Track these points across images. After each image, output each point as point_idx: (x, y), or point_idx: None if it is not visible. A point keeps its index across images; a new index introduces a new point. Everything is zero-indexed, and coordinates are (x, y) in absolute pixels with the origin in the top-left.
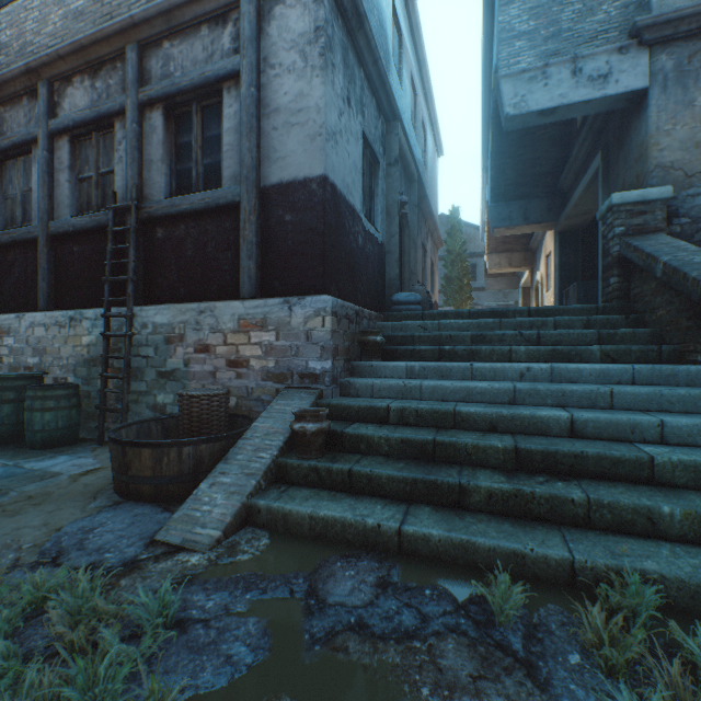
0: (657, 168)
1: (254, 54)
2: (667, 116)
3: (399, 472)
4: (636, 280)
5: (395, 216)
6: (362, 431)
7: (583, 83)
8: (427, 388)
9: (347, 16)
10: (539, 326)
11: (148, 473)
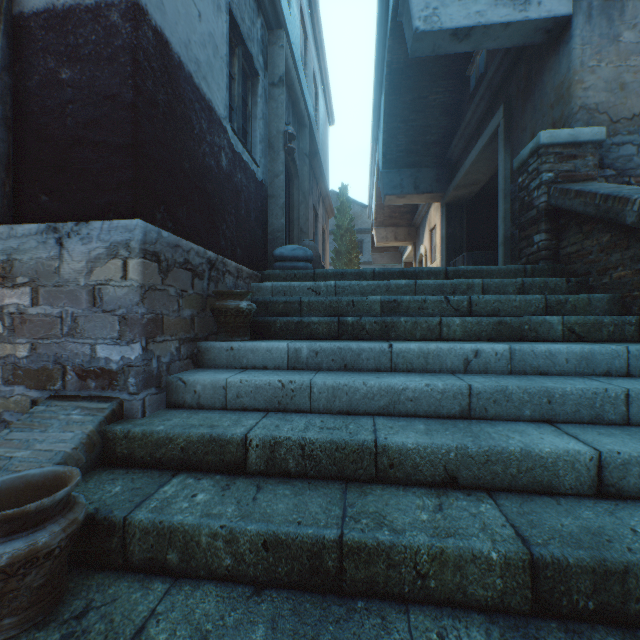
0: (582, 109)
1: None
2: (592, 50)
3: None
4: (572, 236)
5: (280, 150)
6: (173, 515)
7: (503, 1)
8: (322, 391)
9: None
10: (464, 291)
11: None
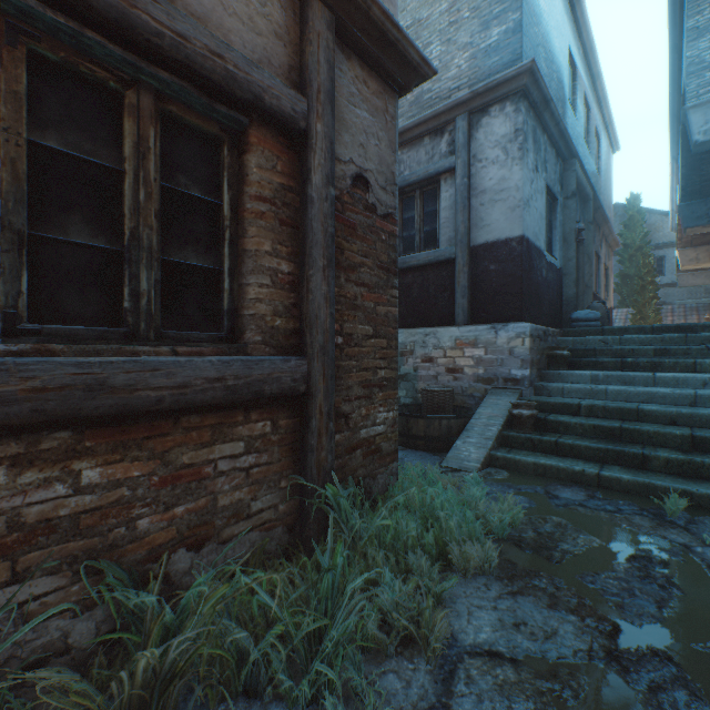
0: None
1: (466, 155)
2: None
3: (593, 444)
4: None
5: (572, 242)
6: (560, 418)
7: None
8: (611, 391)
9: (536, 107)
10: None
11: (421, 434)
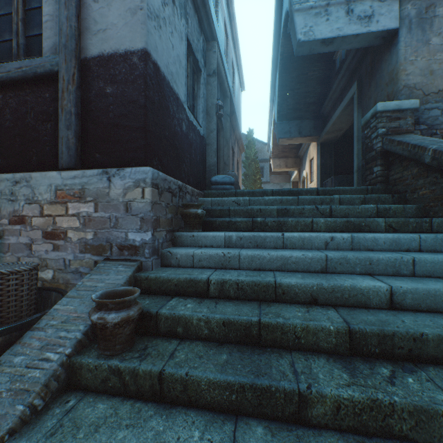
0: (405, 87)
1: None
2: (412, 50)
3: (222, 375)
4: (397, 168)
5: (214, 116)
6: (179, 311)
7: (354, 21)
8: (245, 258)
9: None
10: (328, 203)
11: None
